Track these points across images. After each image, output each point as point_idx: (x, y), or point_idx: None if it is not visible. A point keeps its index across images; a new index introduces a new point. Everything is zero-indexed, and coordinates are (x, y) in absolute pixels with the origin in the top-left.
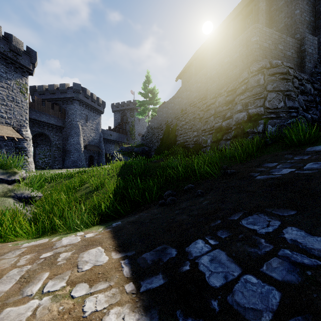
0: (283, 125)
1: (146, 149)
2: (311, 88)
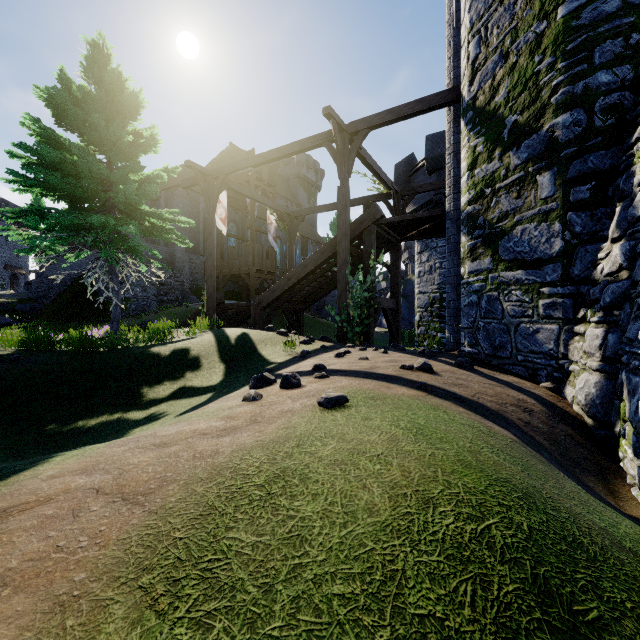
0: (139, 305)
1: (38, 307)
2: (172, 281)
